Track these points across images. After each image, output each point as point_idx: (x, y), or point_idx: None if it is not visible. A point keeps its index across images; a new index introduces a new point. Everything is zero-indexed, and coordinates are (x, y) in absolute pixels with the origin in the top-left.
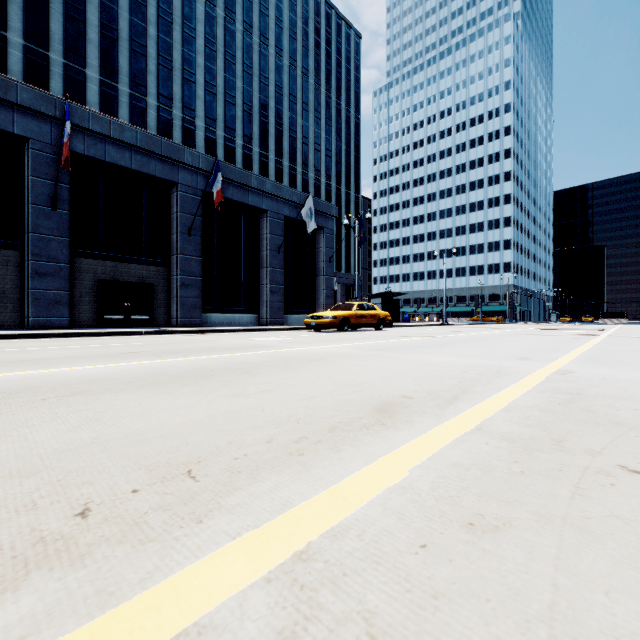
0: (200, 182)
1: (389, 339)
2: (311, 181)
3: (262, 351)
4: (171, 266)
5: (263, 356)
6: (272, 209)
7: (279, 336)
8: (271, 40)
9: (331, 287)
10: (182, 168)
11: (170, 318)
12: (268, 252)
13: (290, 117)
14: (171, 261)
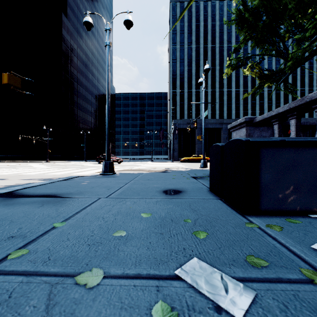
0: None
1: None
2: None
3: None
4: None
5: None
6: None
7: None
8: None
9: None
10: None
11: None
12: None
13: (309, 67)
14: None
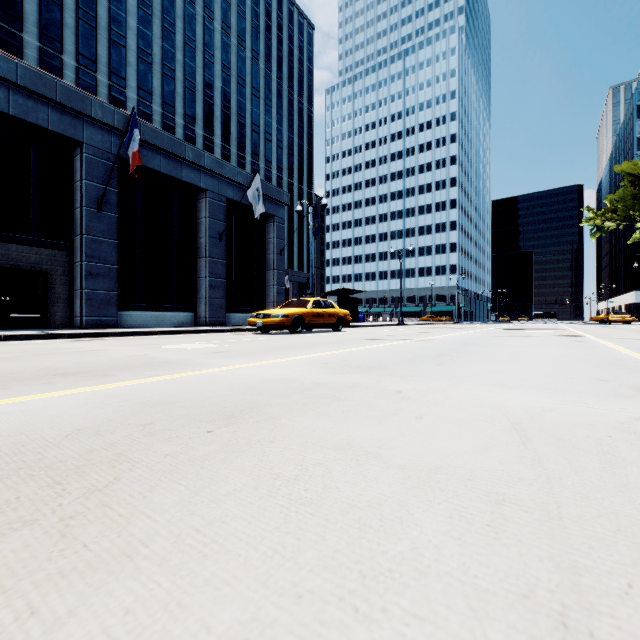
0: (115, 145)
1: (360, 345)
2: (261, 172)
3: (135, 380)
4: (74, 250)
5: (111, 401)
6: (212, 189)
7: (209, 341)
8: (217, 14)
9: (282, 283)
10: (89, 124)
11: (73, 317)
12: (207, 239)
13: (238, 101)
14: (74, 243)
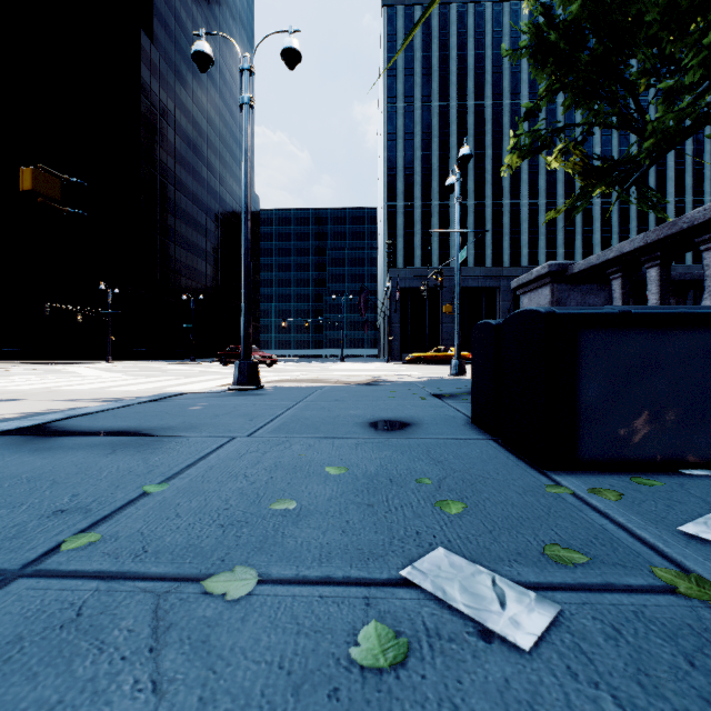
0: None
1: None
2: None
3: None
4: None
5: None
6: None
7: None
8: None
9: None
10: None
11: None
12: None
13: (694, 150)
14: None
